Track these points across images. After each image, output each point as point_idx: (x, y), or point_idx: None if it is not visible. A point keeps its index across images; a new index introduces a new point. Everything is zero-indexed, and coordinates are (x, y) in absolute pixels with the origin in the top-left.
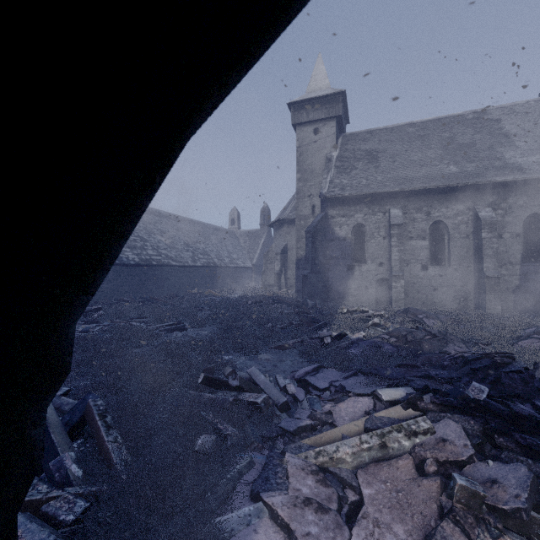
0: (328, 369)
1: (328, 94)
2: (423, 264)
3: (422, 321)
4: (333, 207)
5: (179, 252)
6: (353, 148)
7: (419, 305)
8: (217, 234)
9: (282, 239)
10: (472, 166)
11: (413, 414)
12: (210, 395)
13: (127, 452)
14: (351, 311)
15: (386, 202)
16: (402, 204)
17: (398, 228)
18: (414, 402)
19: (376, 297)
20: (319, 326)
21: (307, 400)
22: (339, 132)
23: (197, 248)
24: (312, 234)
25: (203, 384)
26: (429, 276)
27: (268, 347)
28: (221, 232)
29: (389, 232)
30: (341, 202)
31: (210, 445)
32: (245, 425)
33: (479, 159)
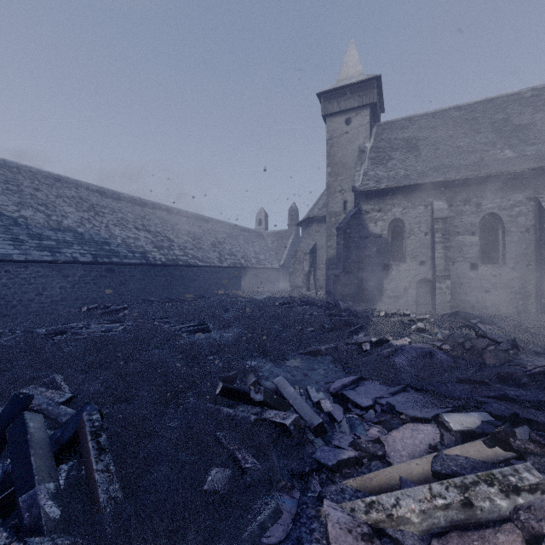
0: (369, 381)
1: (361, 81)
2: (473, 262)
3: (476, 327)
4: (367, 202)
5: (205, 253)
6: (389, 138)
7: (468, 309)
8: (244, 235)
9: (311, 238)
10: (532, 149)
11: (503, 455)
12: (228, 410)
13: (118, 487)
14: (389, 314)
15: (428, 194)
16: (447, 196)
17: (443, 222)
18: (504, 438)
19: (417, 299)
20: (354, 331)
21: (346, 420)
22: (373, 122)
23: (224, 249)
24: (344, 230)
25: (222, 395)
26: (480, 276)
27: (297, 352)
28: (248, 233)
29: (431, 227)
30: (376, 196)
31: (224, 482)
32: (270, 454)
33: (541, 140)
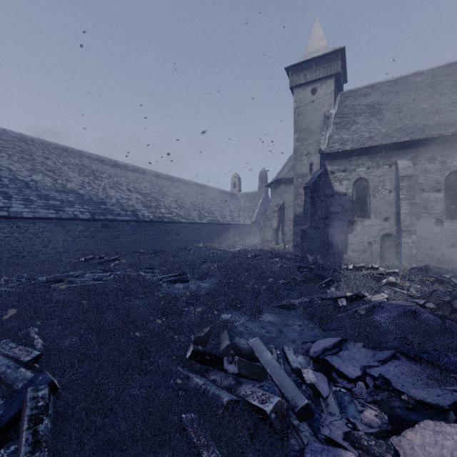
0: (350, 341)
1: (326, 53)
2: (438, 218)
3: (451, 282)
4: (333, 163)
5: (187, 211)
6: (352, 104)
7: (433, 263)
8: (220, 196)
9: (279, 197)
10: None
11: None
12: (198, 381)
13: None
14: (357, 268)
15: (393, 154)
16: (412, 155)
17: (408, 179)
18: None
19: (381, 253)
20: (325, 284)
21: (333, 395)
22: (337, 91)
23: (203, 207)
24: (311, 189)
25: (192, 359)
26: (445, 231)
27: (271, 305)
28: (224, 194)
29: (396, 185)
30: (341, 157)
31: None
32: (247, 453)
33: None
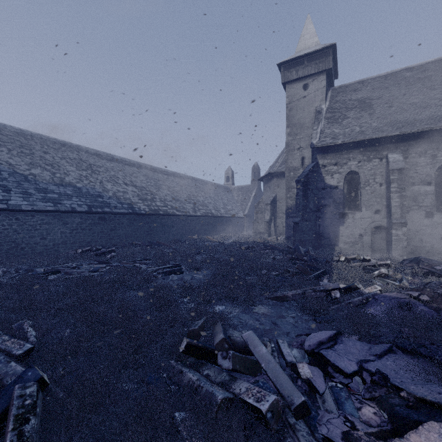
0: (344, 334)
1: (318, 50)
2: (428, 211)
3: None
4: (324, 157)
5: (182, 204)
6: (343, 99)
7: (423, 255)
8: (214, 190)
9: (271, 191)
10: None
11: None
12: (191, 377)
13: None
14: (349, 259)
15: (383, 148)
16: (402, 148)
17: (399, 173)
18: None
19: (372, 245)
20: (318, 275)
21: (329, 391)
22: (328, 87)
23: (198, 201)
24: (303, 183)
25: (186, 353)
26: (436, 223)
27: (264, 297)
28: (218, 188)
29: (386, 178)
30: (332, 151)
31: None
32: None
33: None
